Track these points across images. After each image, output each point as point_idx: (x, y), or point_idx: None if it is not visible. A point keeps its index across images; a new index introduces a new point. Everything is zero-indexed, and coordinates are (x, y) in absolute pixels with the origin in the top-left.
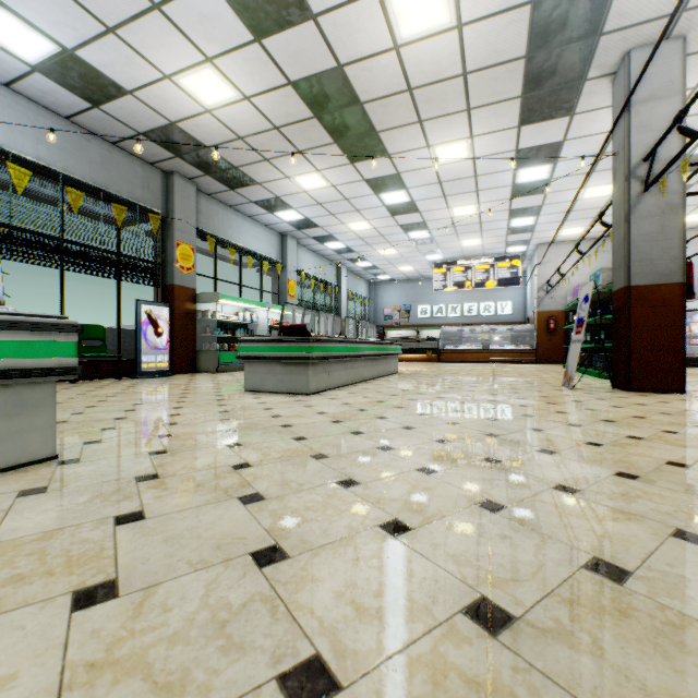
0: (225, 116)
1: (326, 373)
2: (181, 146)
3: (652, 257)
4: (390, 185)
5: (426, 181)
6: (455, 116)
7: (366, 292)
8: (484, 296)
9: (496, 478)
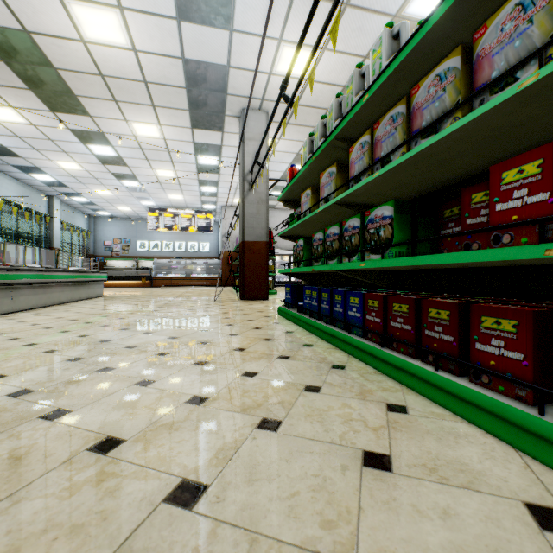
0: None
1: (9, 298)
2: None
3: (254, 226)
4: (97, 140)
5: (130, 145)
6: (144, 106)
7: (86, 225)
8: (191, 237)
9: (97, 348)
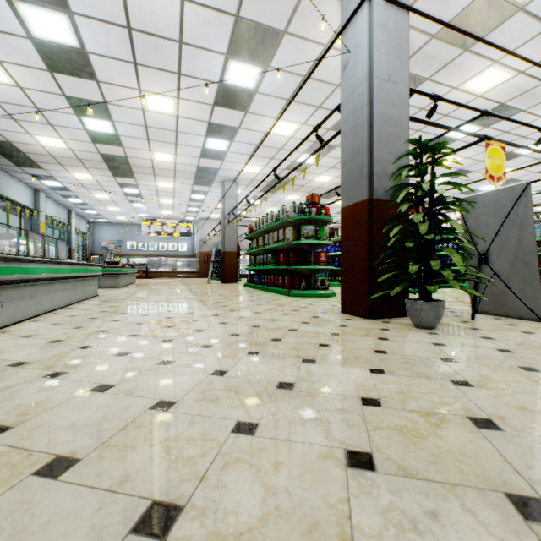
0: (51, 149)
1: (122, 280)
2: (2, 147)
3: (230, 243)
4: (131, 187)
5: (151, 189)
6: (169, 177)
7: (87, 229)
8: (172, 239)
9: (192, 291)
